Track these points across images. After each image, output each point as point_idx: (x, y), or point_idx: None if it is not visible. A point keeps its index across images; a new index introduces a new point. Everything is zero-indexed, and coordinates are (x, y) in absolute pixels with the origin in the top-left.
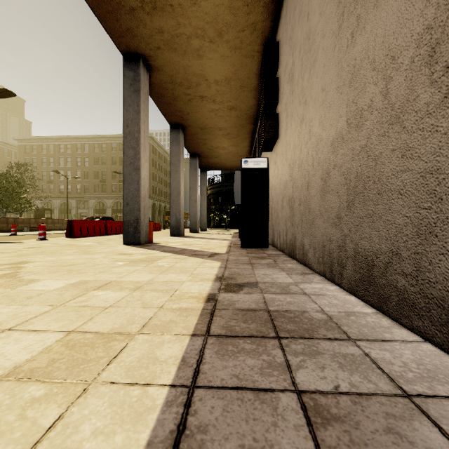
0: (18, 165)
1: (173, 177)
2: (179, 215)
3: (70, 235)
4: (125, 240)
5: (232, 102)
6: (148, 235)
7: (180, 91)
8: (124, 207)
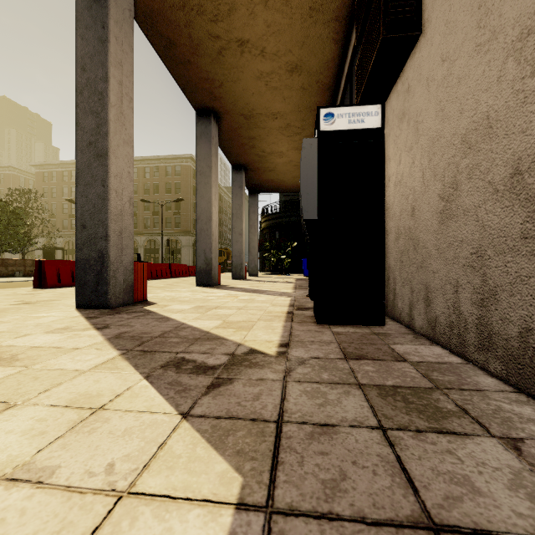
0: (20, 192)
1: (201, 193)
2: (211, 252)
3: (40, 284)
4: (80, 298)
5: (294, 54)
6: (132, 288)
7: (201, 30)
8: (77, 232)
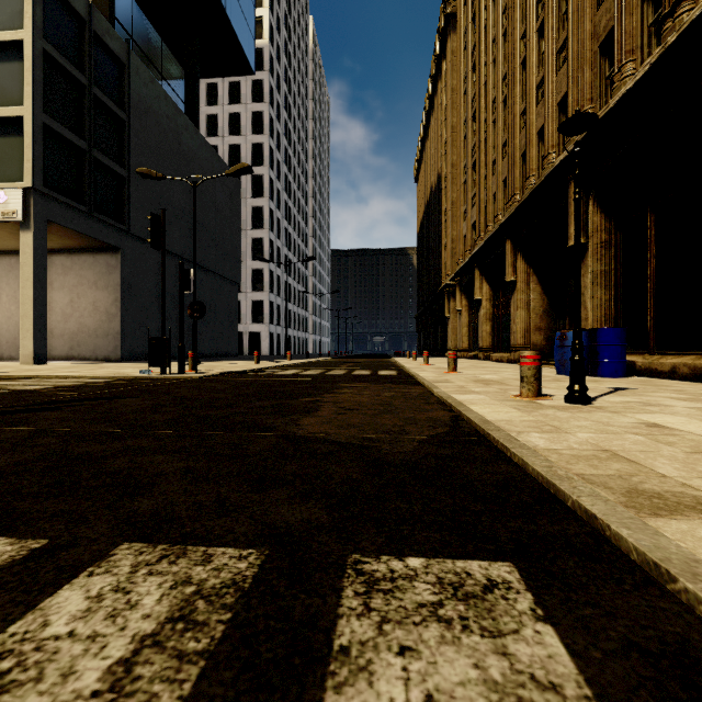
0: None
1: None
2: None
3: None
4: None
5: None
6: None
7: None
8: None
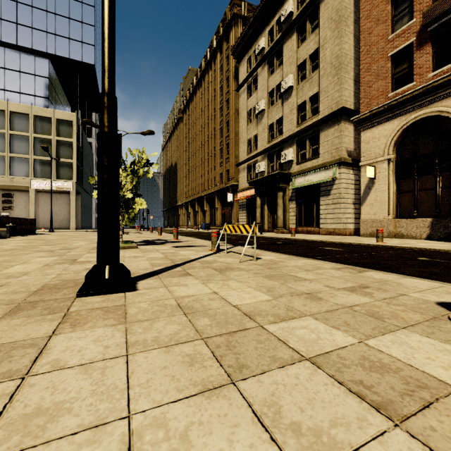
0: None
1: None
2: None
3: None
4: None
5: None
6: None
7: None
8: None
